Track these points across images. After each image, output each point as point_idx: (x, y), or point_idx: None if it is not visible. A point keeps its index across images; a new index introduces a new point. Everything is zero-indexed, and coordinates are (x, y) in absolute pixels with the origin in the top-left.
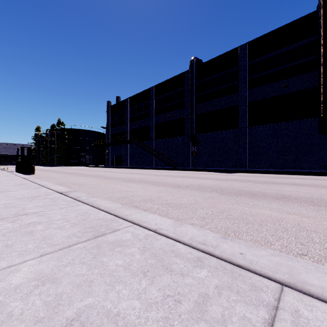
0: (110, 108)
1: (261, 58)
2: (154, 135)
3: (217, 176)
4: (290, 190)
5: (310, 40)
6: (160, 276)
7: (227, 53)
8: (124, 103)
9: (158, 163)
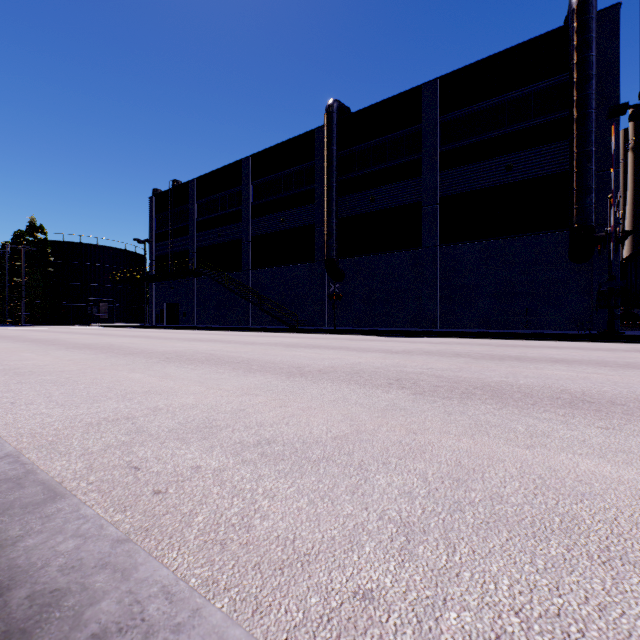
0: (154, 198)
1: (464, 111)
2: (251, 259)
3: (387, 344)
4: (567, 376)
5: (554, 81)
6: None
7: (400, 96)
8: (187, 190)
9: (259, 319)
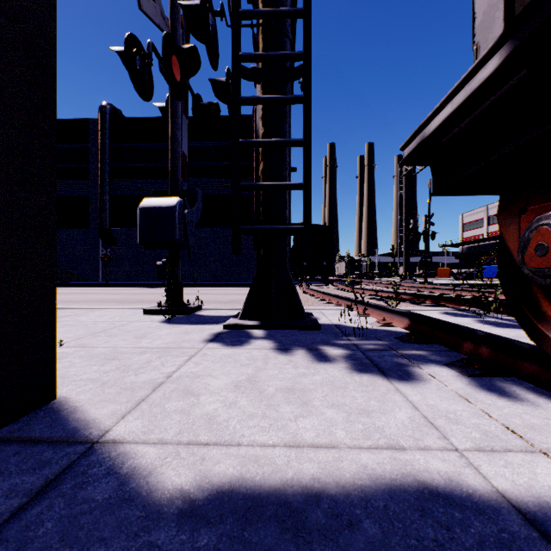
0: None
1: (203, 144)
2: None
3: (136, 291)
4: (191, 297)
5: None
6: (57, 312)
7: (161, 119)
8: None
9: None
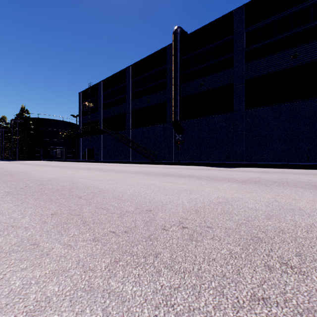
0: (81, 93)
1: (262, 23)
2: (131, 123)
3: (223, 173)
4: None
5: None
6: None
7: (219, 20)
8: (97, 87)
9: (135, 156)
